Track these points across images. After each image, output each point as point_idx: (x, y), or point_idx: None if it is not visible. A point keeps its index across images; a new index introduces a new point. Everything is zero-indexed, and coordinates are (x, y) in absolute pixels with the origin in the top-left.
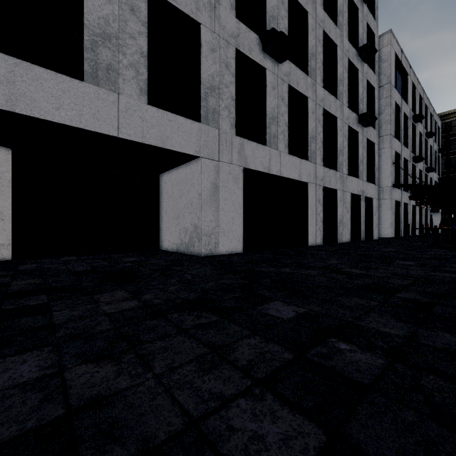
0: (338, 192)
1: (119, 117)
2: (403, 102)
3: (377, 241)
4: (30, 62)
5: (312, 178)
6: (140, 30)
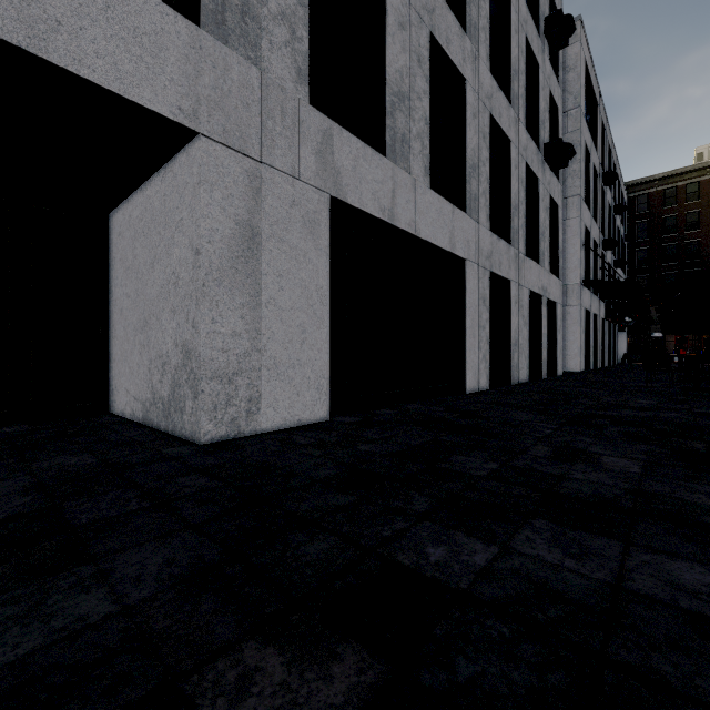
0: (512, 286)
1: None
2: (593, 146)
3: (568, 378)
4: None
5: (473, 251)
6: None
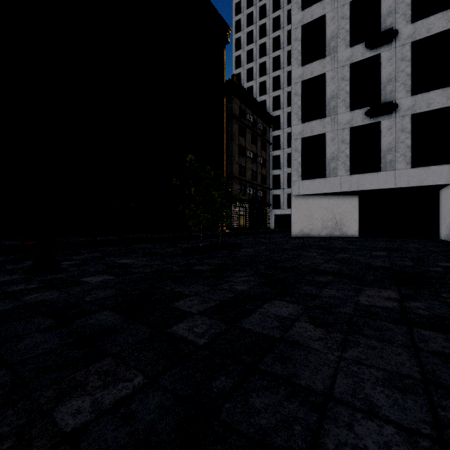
0: None
1: (395, 179)
2: None
3: None
4: (363, 171)
5: None
6: (406, 137)
